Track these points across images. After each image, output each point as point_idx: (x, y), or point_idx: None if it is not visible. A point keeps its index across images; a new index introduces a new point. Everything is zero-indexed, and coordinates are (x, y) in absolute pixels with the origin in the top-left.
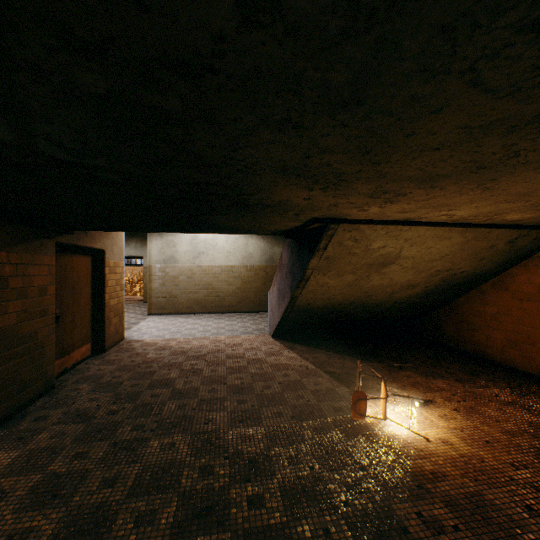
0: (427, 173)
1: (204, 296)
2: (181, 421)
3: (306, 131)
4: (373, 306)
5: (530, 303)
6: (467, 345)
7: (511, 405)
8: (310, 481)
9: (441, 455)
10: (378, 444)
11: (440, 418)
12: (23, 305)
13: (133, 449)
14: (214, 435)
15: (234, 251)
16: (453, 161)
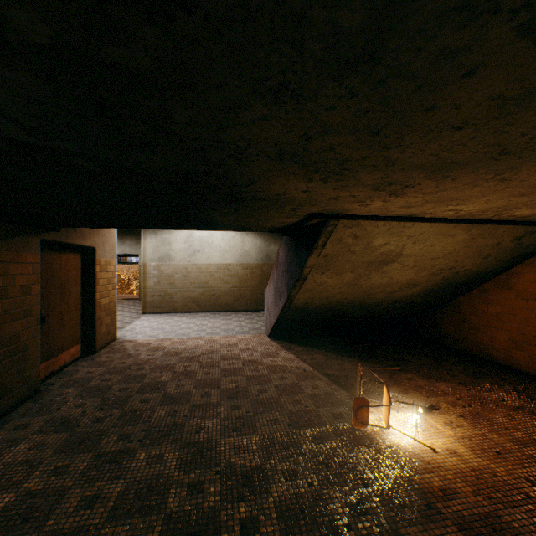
0: (441, 160)
1: (200, 295)
2: (171, 429)
3: (307, 102)
4: (372, 306)
5: (535, 302)
6: (468, 345)
7: (519, 410)
8: (308, 500)
9: (450, 468)
10: (381, 455)
11: (445, 425)
12: (3, 305)
13: (118, 462)
14: (206, 446)
15: (231, 249)
16: (474, 145)
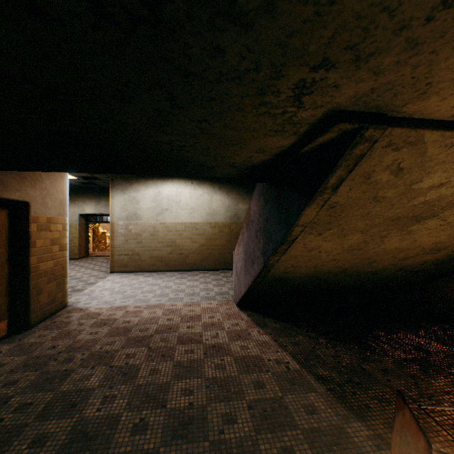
0: None
1: (167, 254)
2: None
3: None
4: (368, 274)
5: None
6: None
7: None
8: None
9: None
10: None
11: None
12: None
13: None
14: None
15: (198, 208)
16: None
